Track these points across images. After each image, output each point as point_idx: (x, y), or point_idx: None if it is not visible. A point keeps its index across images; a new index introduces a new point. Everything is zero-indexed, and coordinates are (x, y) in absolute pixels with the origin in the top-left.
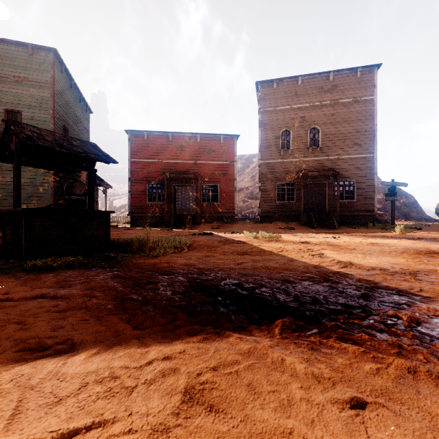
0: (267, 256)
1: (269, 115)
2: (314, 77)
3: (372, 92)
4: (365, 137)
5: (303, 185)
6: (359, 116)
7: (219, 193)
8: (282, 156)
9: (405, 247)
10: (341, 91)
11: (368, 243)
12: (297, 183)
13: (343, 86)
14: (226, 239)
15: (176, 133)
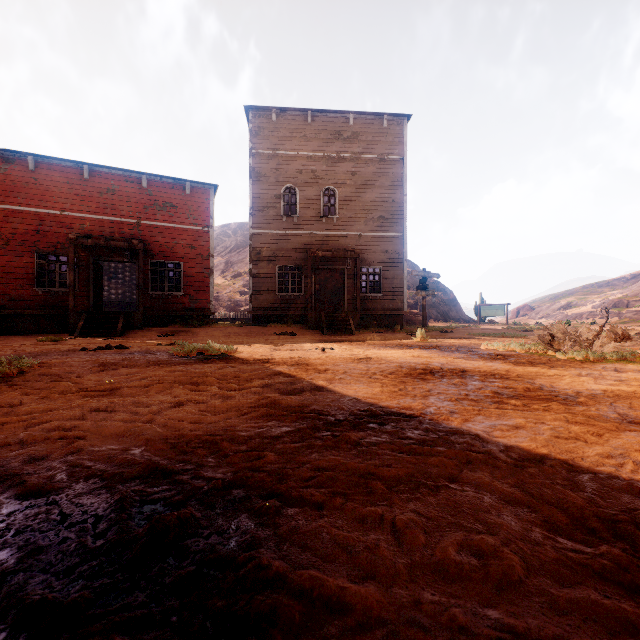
0: (139, 398)
1: (265, 161)
2: (329, 115)
3: (401, 151)
4: (393, 210)
5: (314, 270)
6: (386, 180)
7: (182, 276)
8: (286, 226)
9: (400, 363)
10: (365, 143)
11: (359, 358)
12: (306, 267)
13: (367, 135)
14: (124, 359)
15: (99, 167)
